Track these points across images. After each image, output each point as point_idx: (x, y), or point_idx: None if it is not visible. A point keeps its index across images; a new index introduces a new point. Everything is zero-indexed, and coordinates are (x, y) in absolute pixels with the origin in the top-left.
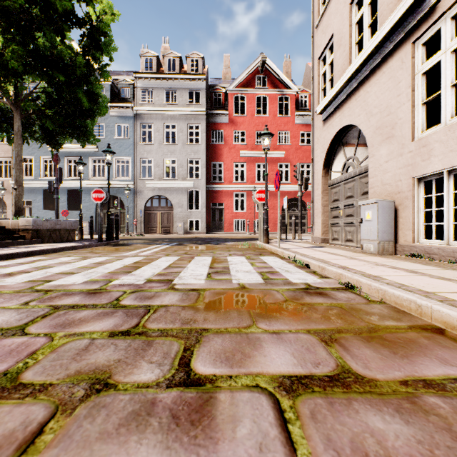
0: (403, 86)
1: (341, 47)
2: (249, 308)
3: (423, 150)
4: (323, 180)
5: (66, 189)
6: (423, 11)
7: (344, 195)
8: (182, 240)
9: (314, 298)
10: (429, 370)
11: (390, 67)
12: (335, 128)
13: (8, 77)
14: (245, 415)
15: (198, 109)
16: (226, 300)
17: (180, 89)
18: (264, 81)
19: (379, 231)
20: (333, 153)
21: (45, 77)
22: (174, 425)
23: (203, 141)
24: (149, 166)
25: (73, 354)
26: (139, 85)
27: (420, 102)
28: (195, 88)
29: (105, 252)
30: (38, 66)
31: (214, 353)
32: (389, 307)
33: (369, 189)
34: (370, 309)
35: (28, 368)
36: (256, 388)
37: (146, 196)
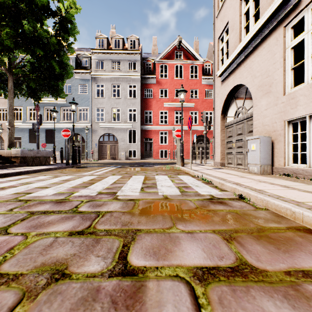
0: (278, 56)
1: (234, 30)
2: (170, 214)
3: (291, 101)
4: (221, 122)
5: (44, 129)
6: (291, 4)
7: (236, 133)
8: (124, 164)
9: (217, 205)
10: (305, 263)
11: (269, 44)
12: (230, 86)
13: (4, 51)
14: (168, 300)
15: (135, 74)
16: (154, 207)
17: (122, 60)
18: (180, 54)
19: (261, 158)
20: (228, 104)
21: (29, 51)
22: (113, 310)
23: (139, 96)
24: (101, 113)
25: (41, 249)
26: (95, 57)
27: (290, 68)
28: (133, 59)
29: (70, 172)
30: (24, 43)
31: (145, 249)
32: (271, 213)
33: (253, 129)
34: (257, 214)
35: (6, 261)
36: (176, 278)
37: (99, 134)
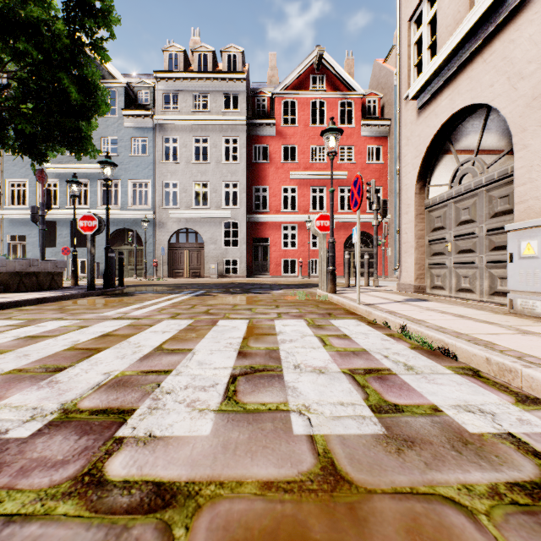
0: None
1: None
2: None
3: None
4: (416, 199)
5: (68, 221)
6: None
7: (455, 219)
8: (212, 287)
9: None
10: None
11: None
12: (442, 116)
13: None
14: None
15: (236, 118)
16: None
17: (213, 92)
18: (321, 81)
19: None
20: (434, 157)
21: (6, 49)
22: None
23: (243, 159)
24: (175, 192)
25: None
26: (161, 87)
27: None
28: (232, 90)
29: (80, 309)
30: None
31: None
32: None
33: (515, 205)
34: None
35: None
36: None
37: (170, 230)
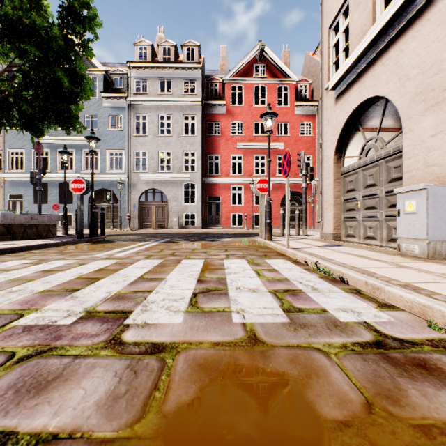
0: None
1: (361, 5)
2: None
3: None
4: (334, 167)
5: (57, 182)
6: None
7: (363, 183)
8: (175, 236)
9: (428, 390)
10: None
11: (440, 9)
12: (353, 104)
13: None
14: None
15: (193, 99)
16: (218, 401)
17: (175, 79)
18: (262, 70)
19: (429, 227)
20: (348, 135)
21: (15, 50)
22: None
23: (199, 133)
24: (144, 159)
25: None
26: (133, 74)
27: None
28: (190, 77)
29: (75, 252)
30: (4, 34)
31: None
32: None
33: (404, 174)
34: None
35: None
36: None
37: (140, 190)
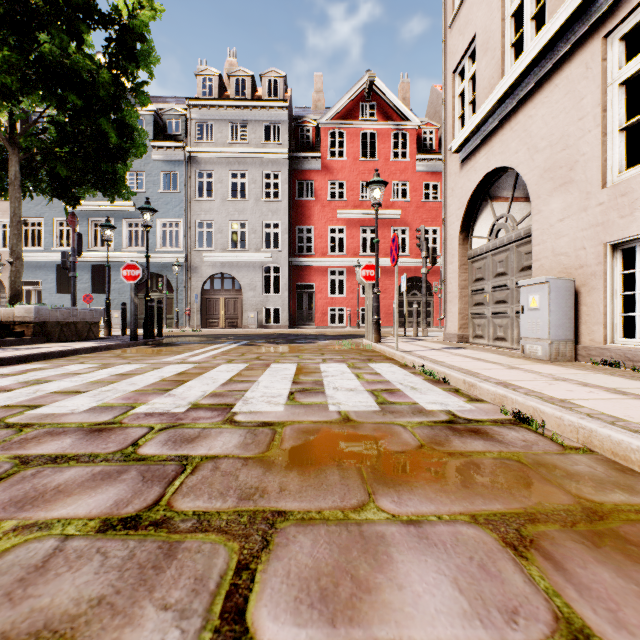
0: (589, 103)
1: (488, 52)
2: (360, 463)
3: (621, 201)
4: (460, 250)
5: (89, 264)
6: None
7: (492, 271)
8: (254, 338)
9: (468, 440)
10: None
11: (567, 77)
12: (480, 172)
13: None
14: None
15: (277, 150)
16: (318, 445)
17: (252, 122)
18: (372, 110)
19: (551, 326)
20: (476, 210)
21: (52, 99)
22: None
23: (285, 196)
24: (208, 232)
25: (13, 581)
26: (194, 116)
27: (617, 127)
28: (273, 120)
29: (138, 356)
30: (41, 82)
31: (297, 580)
32: (603, 461)
33: (533, 262)
34: (571, 465)
35: None
36: None
37: (204, 275)
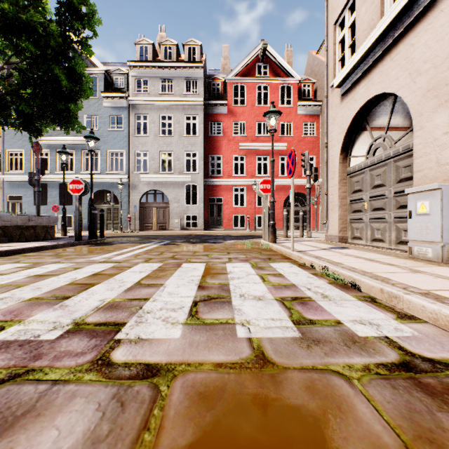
0: None
1: None
2: None
3: None
4: (340, 167)
5: (57, 183)
6: None
7: (370, 184)
8: (176, 238)
9: None
10: None
11: None
12: (359, 101)
13: None
14: None
15: (195, 99)
16: (221, 447)
17: (176, 78)
18: (265, 69)
19: (443, 230)
20: (354, 134)
21: (11, 46)
22: None
23: (201, 133)
24: (145, 160)
25: None
26: (134, 74)
27: None
28: (192, 77)
29: (72, 255)
30: None
31: None
32: None
33: (415, 173)
34: None
35: None
36: None
37: (141, 191)
